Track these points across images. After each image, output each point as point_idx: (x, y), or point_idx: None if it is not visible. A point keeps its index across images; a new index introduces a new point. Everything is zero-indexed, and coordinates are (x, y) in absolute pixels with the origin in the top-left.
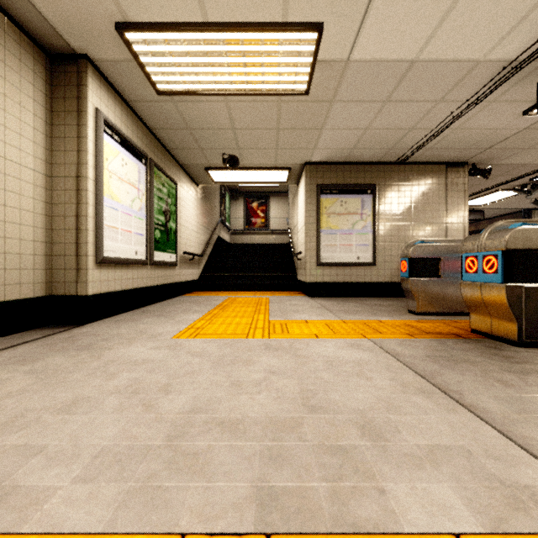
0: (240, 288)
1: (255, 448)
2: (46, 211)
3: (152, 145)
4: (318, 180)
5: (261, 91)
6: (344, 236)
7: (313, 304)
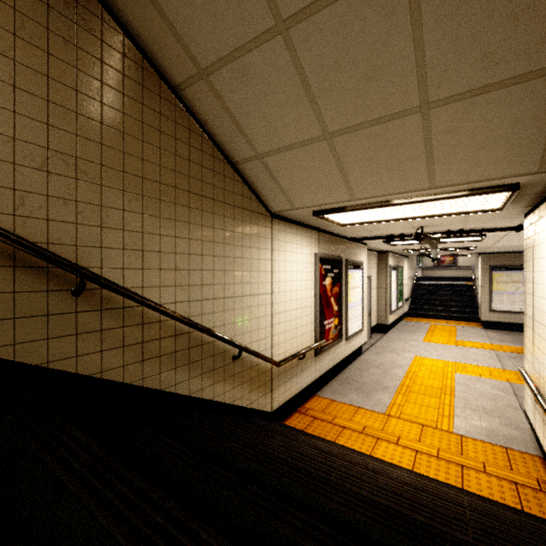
0: (436, 317)
1: (453, 358)
2: (376, 299)
3: (397, 259)
4: (490, 262)
5: (452, 250)
6: (509, 295)
7: (483, 334)
